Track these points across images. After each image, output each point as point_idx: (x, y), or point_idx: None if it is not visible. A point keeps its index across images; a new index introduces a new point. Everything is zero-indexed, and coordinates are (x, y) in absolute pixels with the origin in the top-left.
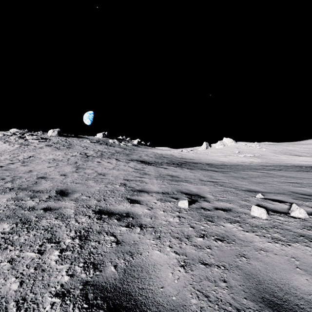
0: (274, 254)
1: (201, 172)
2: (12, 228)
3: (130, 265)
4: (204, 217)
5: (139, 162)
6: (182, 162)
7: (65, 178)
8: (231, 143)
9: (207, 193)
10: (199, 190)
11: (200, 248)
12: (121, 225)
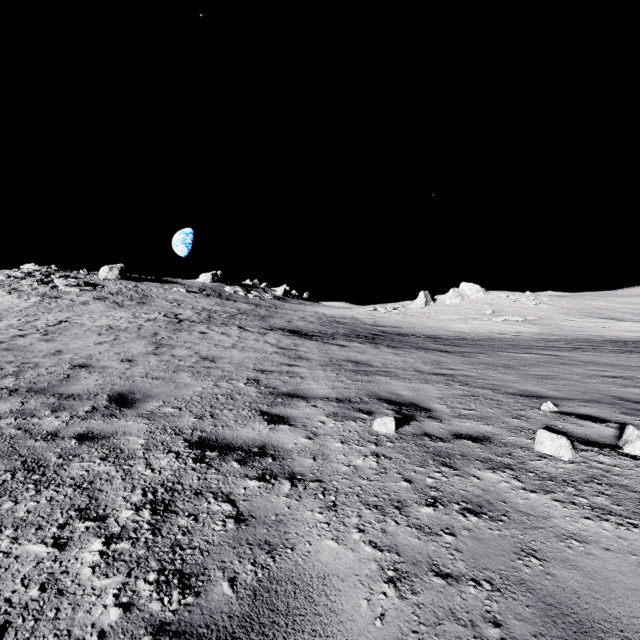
0: (603, 550)
1: (416, 354)
2: (2, 482)
3: (268, 578)
4: (433, 455)
5: (286, 332)
6: (376, 332)
7: (130, 367)
8: (477, 294)
9: (435, 401)
10: (417, 393)
11: (430, 533)
12: (248, 475)
